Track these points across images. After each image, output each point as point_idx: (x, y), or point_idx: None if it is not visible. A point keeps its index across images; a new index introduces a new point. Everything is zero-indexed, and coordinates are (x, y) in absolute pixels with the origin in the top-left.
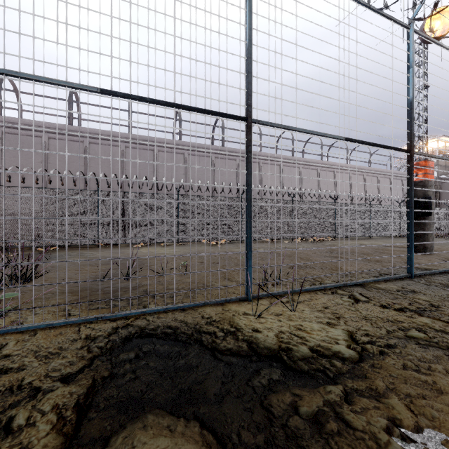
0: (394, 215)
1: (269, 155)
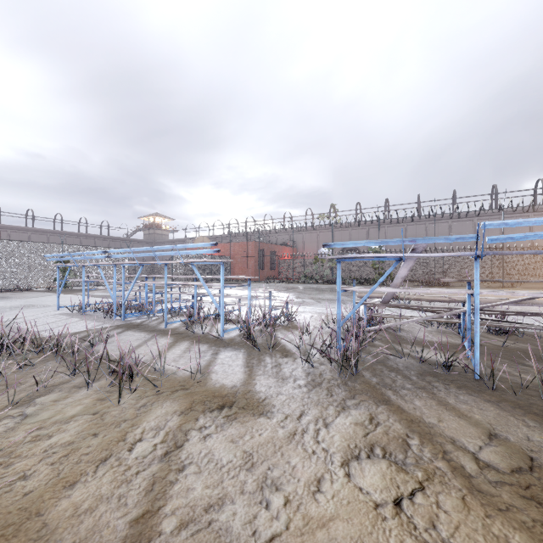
0: None
1: None
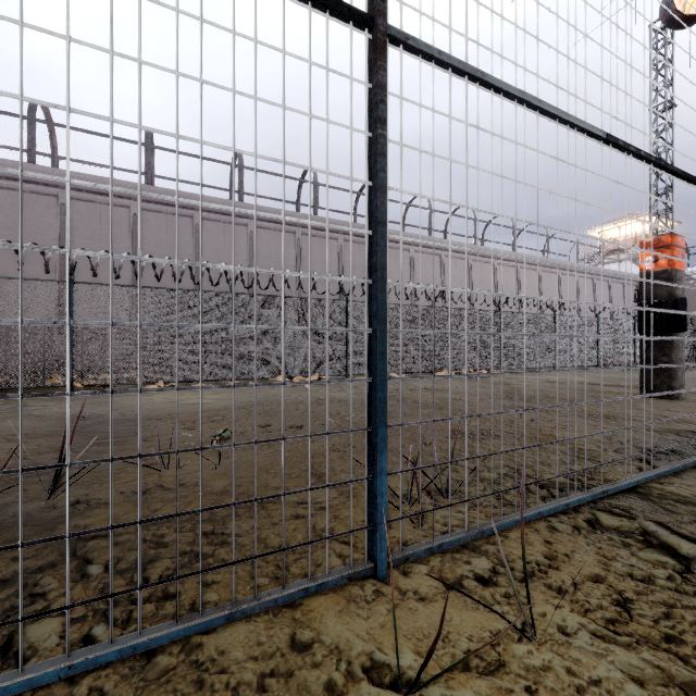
0: (589, 332)
1: (393, 233)
